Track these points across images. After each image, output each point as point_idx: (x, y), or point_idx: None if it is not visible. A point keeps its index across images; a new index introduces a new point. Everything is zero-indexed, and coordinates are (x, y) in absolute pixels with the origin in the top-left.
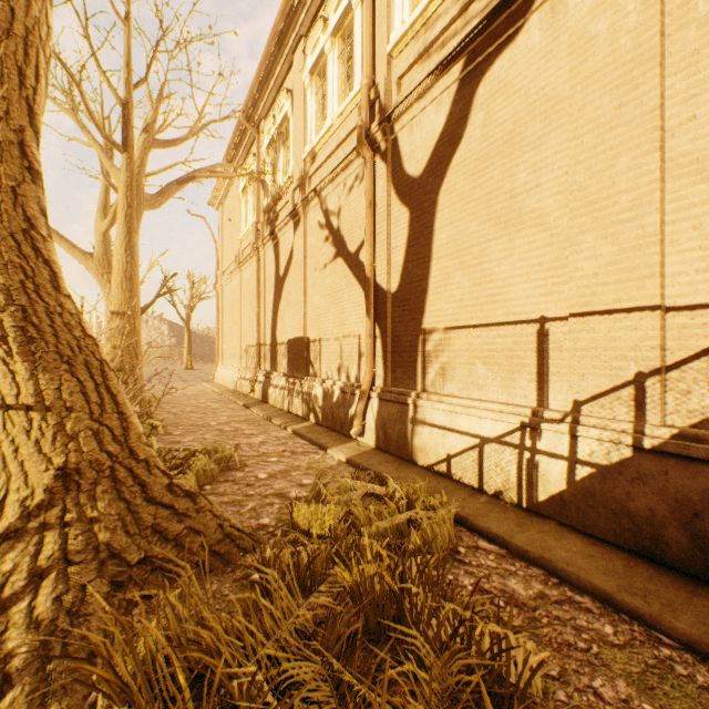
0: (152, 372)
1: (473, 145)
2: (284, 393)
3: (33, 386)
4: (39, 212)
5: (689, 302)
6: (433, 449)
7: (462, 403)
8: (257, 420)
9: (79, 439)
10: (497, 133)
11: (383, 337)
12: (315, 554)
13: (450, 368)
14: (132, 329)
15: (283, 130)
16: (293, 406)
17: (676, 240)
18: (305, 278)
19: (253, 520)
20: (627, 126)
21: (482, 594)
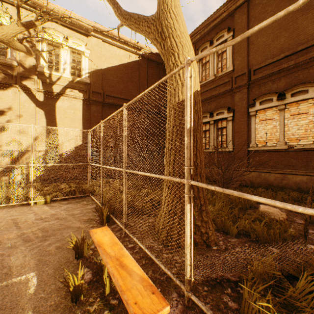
0: None
1: None
2: None
3: None
4: None
5: (39, 150)
6: None
7: None
8: None
9: None
10: None
11: None
12: None
13: None
14: None
15: None
16: None
17: (38, 141)
18: None
19: None
20: (31, 123)
21: None
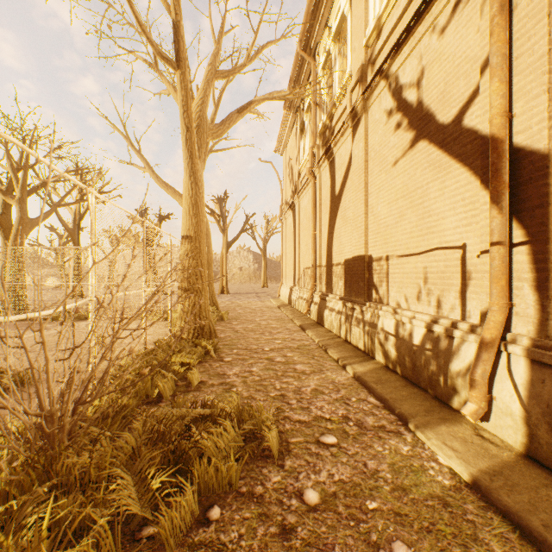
0: (239, 289)
1: None
2: (340, 319)
3: None
4: None
5: None
6: None
7: None
8: (311, 348)
9: None
10: None
11: (537, 242)
12: None
13: None
14: (197, 252)
15: (338, 38)
16: (351, 335)
17: None
18: (365, 186)
19: None
20: None
21: None
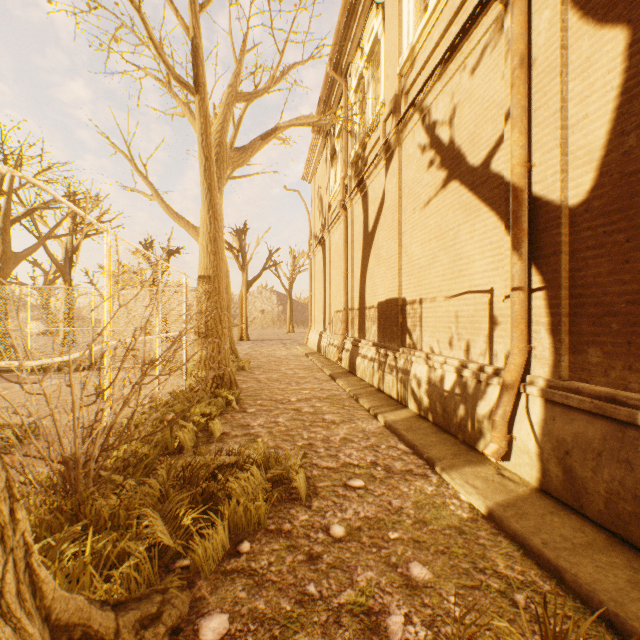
0: (261, 335)
1: None
2: (373, 366)
3: None
4: None
5: None
6: None
7: None
8: (341, 398)
9: None
10: None
11: (551, 288)
12: None
13: None
14: (216, 294)
15: (371, 61)
16: (384, 383)
17: None
18: (399, 224)
19: None
20: None
21: None
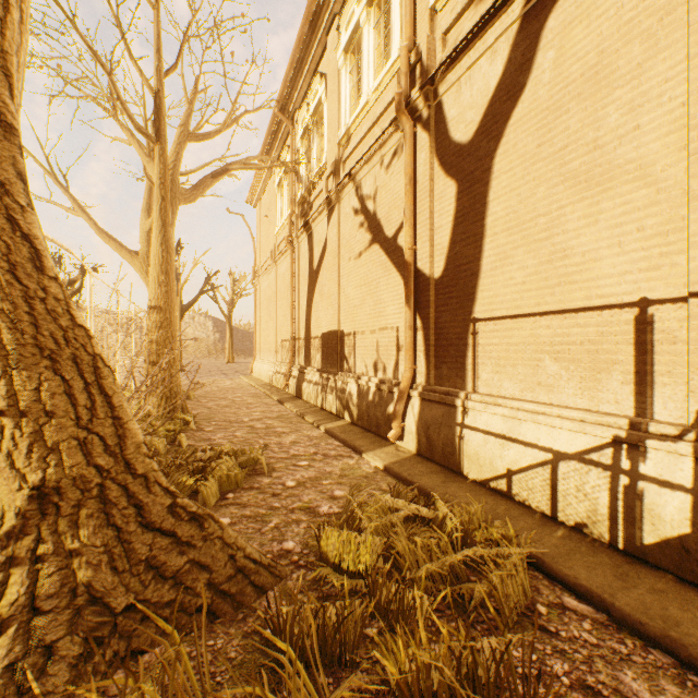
0: (196, 366)
1: (540, 92)
2: (317, 389)
3: (5, 386)
4: (15, 175)
5: None
6: (489, 461)
7: (526, 408)
8: (290, 417)
9: (60, 450)
10: (575, 71)
11: (425, 329)
12: (345, 613)
13: (508, 364)
14: (168, 323)
15: (316, 117)
16: (326, 402)
17: None
18: (339, 268)
19: (275, 542)
20: None
21: (586, 695)
